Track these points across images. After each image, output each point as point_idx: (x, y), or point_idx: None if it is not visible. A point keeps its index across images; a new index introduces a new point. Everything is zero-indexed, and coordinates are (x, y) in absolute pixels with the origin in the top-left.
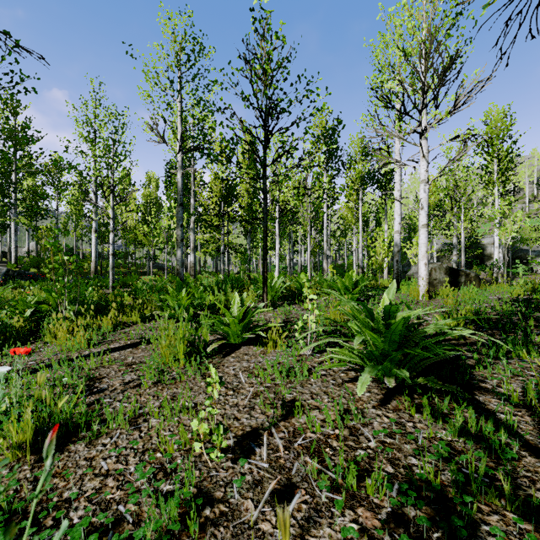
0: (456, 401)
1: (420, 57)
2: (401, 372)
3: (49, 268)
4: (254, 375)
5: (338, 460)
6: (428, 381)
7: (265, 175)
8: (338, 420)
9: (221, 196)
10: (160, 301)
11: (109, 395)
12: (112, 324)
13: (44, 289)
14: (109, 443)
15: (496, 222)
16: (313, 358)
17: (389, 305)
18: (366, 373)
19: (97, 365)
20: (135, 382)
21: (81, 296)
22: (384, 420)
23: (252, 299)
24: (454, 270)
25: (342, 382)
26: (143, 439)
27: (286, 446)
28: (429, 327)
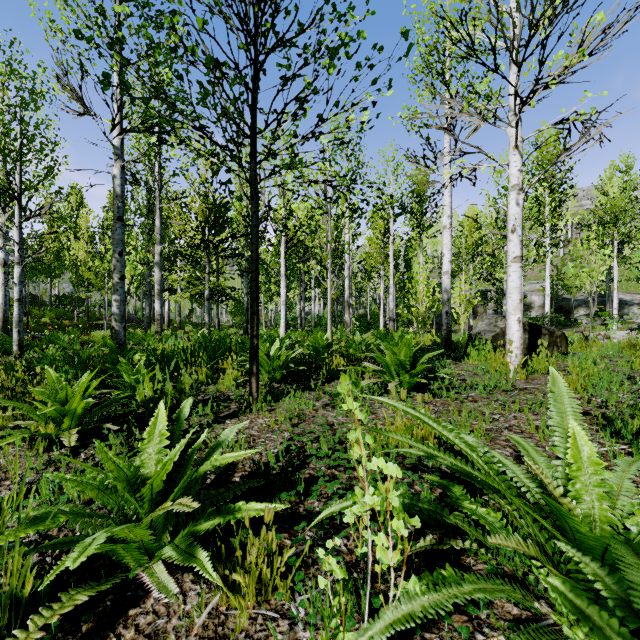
0: None
1: None
2: None
3: None
4: None
5: None
6: None
7: (254, 154)
8: None
9: (204, 219)
10: None
11: None
12: None
13: None
14: None
15: (547, 265)
16: None
17: None
18: None
19: None
20: None
21: None
22: None
23: (236, 379)
24: (535, 327)
25: None
26: None
27: None
28: None
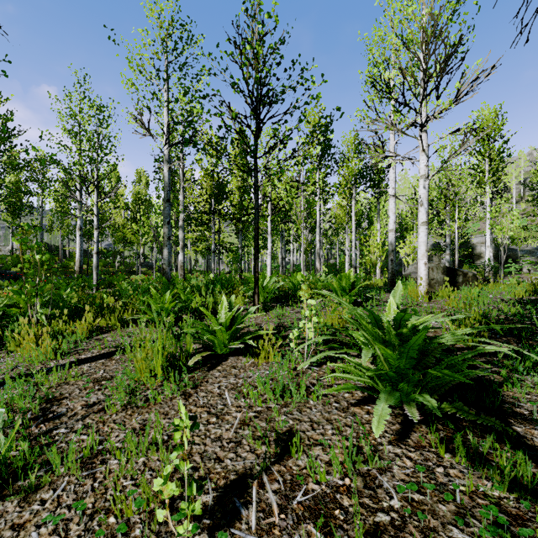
0: (490, 433)
1: (422, 42)
2: (425, 400)
3: (29, 268)
4: (242, 394)
5: (353, 530)
6: (456, 410)
7: (256, 167)
8: (348, 465)
9: (212, 193)
10: (143, 303)
11: (66, 423)
12: (87, 330)
13: (13, 291)
14: (50, 499)
15: (487, 221)
16: (311, 372)
17: (402, 313)
18: (382, 402)
19: (60, 381)
20: (100, 404)
21: (58, 298)
22: (406, 463)
23: (243, 300)
24: (451, 270)
25: (347, 406)
26: (95, 492)
27: (282, 506)
28: (444, 337)
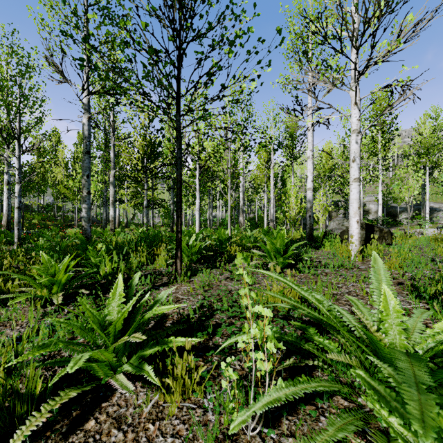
0: None
1: None
2: None
3: None
4: None
5: None
6: None
7: (178, 110)
8: None
9: (143, 152)
10: None
11: None
12: None
13: None
14: None
15: (380, 183)
16: None
17: None
18: None
19: None
20: None
21: None
22: None
23: (166, 261)
24: (370, 226)
25: None
26: None
27: None
28: None
